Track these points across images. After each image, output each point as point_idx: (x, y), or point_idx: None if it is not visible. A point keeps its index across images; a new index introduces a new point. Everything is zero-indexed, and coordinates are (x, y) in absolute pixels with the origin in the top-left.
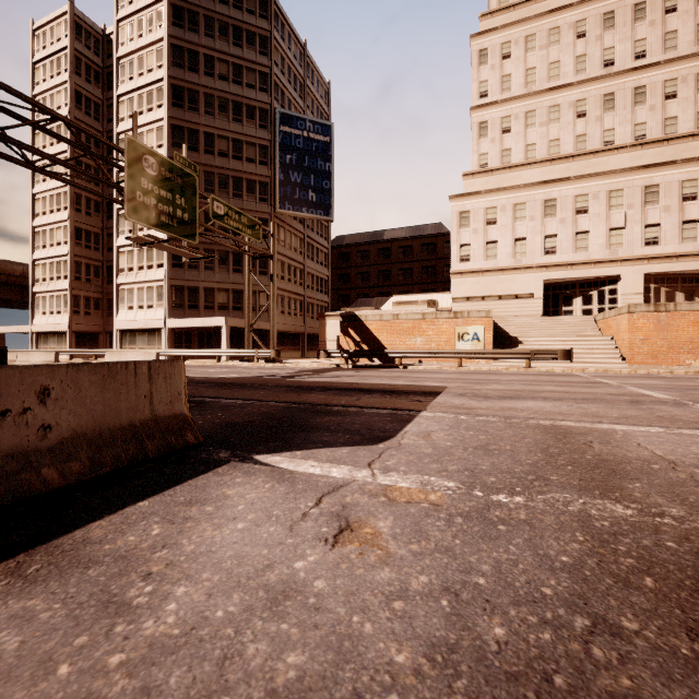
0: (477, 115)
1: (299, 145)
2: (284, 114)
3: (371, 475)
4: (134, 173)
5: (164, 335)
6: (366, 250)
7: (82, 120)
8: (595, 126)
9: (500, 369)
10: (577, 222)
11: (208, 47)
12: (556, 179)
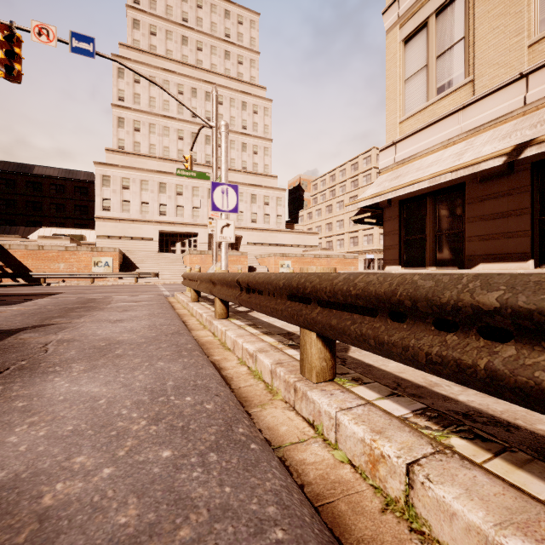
0: (117, 111)
1: None
2: None
3: (6, 308)
4: None
5: None
6: (12, 179)
7: None
8: (188, 147)
9: (120, 284)
10: (177, 199)
11: None
12: (166, 172)
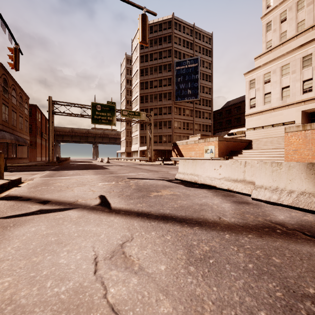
0: (265, 19)
1: (183, 72)
2: (177, 62)
3: None
4: (94, 111)
5: (138, 153)
6: (239, 106)
7: (128, 88)
8: None
9: None
10: None
11: (150, 51)
12: (310, 40)
